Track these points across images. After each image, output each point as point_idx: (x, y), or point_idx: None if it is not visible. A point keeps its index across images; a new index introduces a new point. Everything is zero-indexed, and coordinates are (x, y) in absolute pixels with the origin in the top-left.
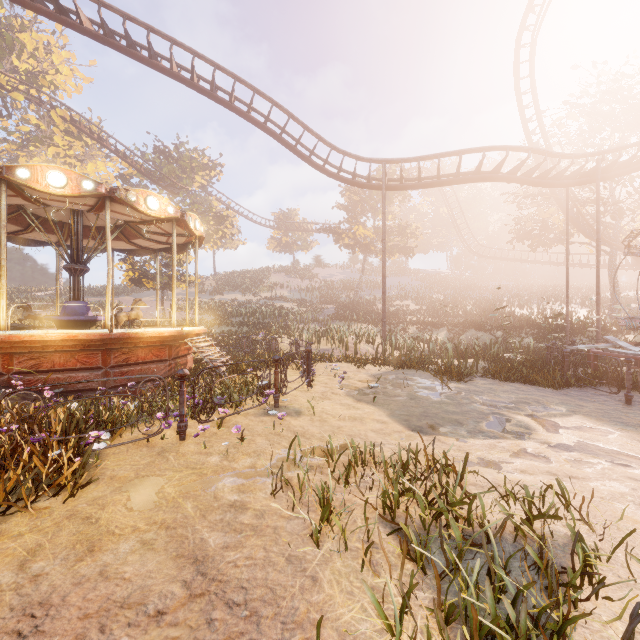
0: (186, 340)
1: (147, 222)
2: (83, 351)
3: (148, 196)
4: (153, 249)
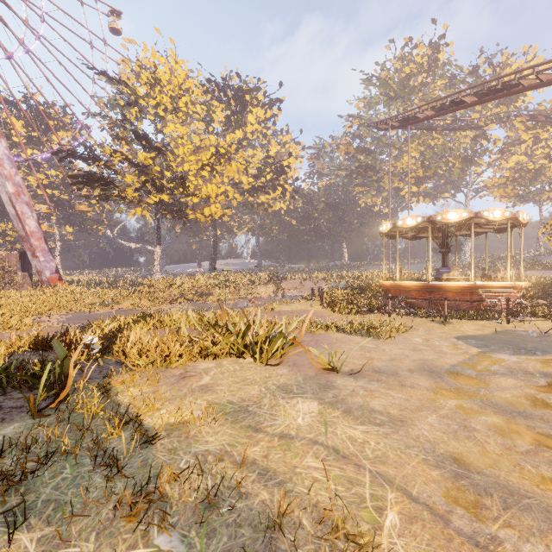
0: (478, 290)
1: (462, 222)
2: (421, 291)
3: (448, 213)
4: (505, 227)
